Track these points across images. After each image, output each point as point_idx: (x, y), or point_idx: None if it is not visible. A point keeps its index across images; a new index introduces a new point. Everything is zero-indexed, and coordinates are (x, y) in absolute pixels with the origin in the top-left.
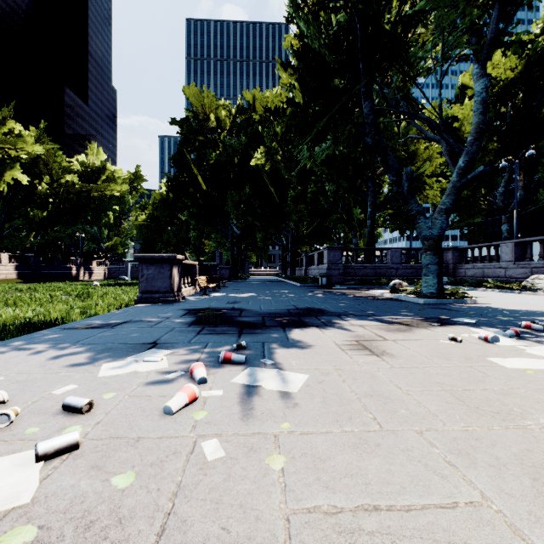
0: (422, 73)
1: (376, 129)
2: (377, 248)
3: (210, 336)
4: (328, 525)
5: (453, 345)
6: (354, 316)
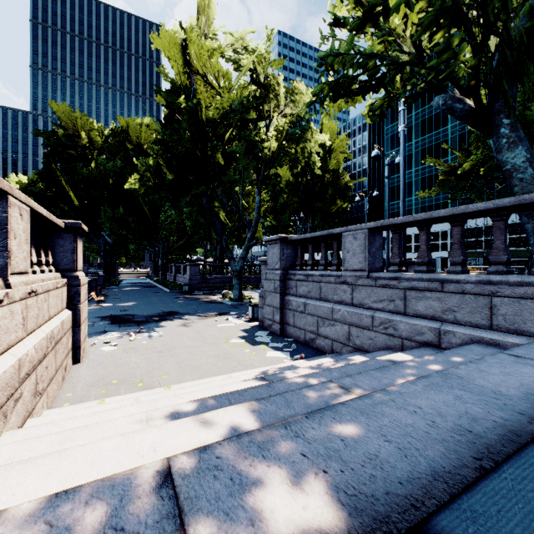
0: (235, 182)
1: (209, 212)
2: (224, 265)
3: (126, 327)
4: (164, 344)
5: (214, 322)
6: (190, 314)
